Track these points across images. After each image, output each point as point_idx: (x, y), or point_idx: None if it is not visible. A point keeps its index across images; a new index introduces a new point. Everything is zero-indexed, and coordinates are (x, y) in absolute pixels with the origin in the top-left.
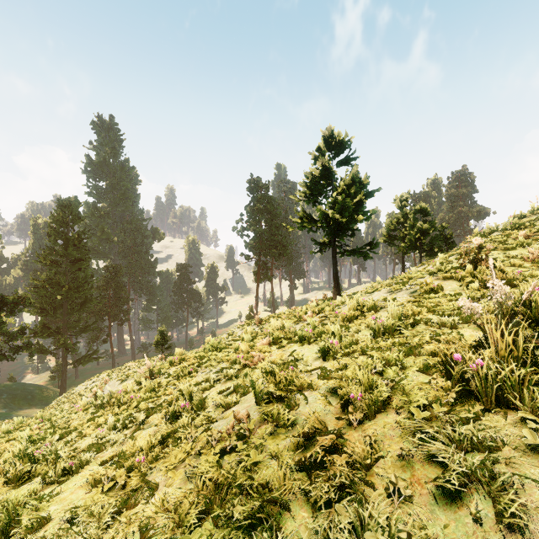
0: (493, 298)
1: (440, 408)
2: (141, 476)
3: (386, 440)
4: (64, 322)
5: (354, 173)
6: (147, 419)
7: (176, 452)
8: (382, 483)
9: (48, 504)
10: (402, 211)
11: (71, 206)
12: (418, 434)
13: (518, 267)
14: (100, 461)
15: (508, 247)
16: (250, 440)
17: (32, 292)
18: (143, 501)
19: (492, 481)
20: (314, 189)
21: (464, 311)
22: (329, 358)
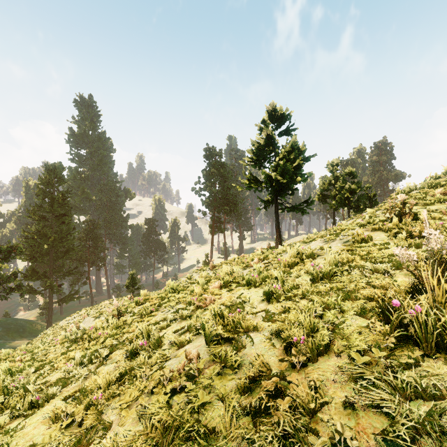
0: (427, 247)
1: (380, 352)
2: (96, 414)
3: (328, 385)
4: (50, 267)
5: (293, 141)
6: (110, 355)
7: (131, 390)
8: (327, 431)
9: (11, 438)
10: (333, 174)
11: (56, 170)
12: (361, 381)
13: (438, 220)
14: (63, 396)
15: (427, 202)
16: (199, 380)
17: (23, 242)
18: (96, 440)
19: (440, 433)
20: (259, 155)
21: (400, 258)
22: (273, 301)
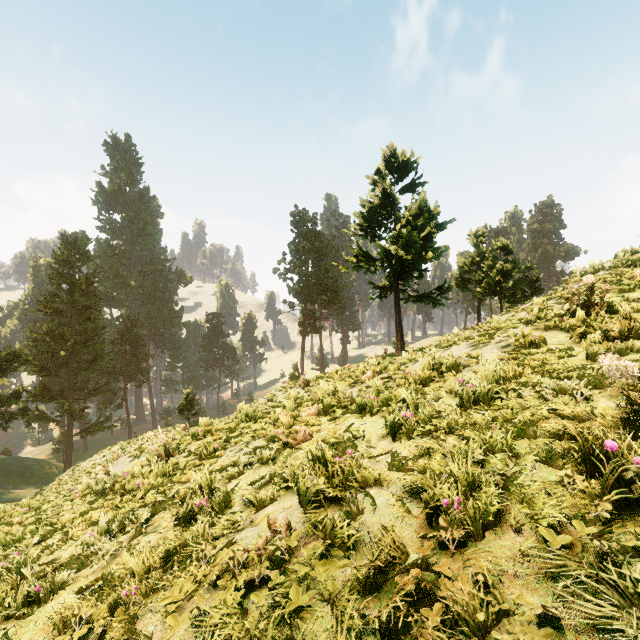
0: None
1: (587, 525)
2: (127, 620)
3: (506, 581)
4: (69, 383)
5: (421, 200)
6: (153, 519)
7: (182, 581)
8: None
9: None
10: (477, 249)
11: (77, 243)
12: (564, 578)
13: None
14: (77, 587)
15: (624, 288)
16: (291, 568)
17: (30, 347)
18: None
19: None
20: (372, 220)
21: (610, 373)
22: (401, 436)
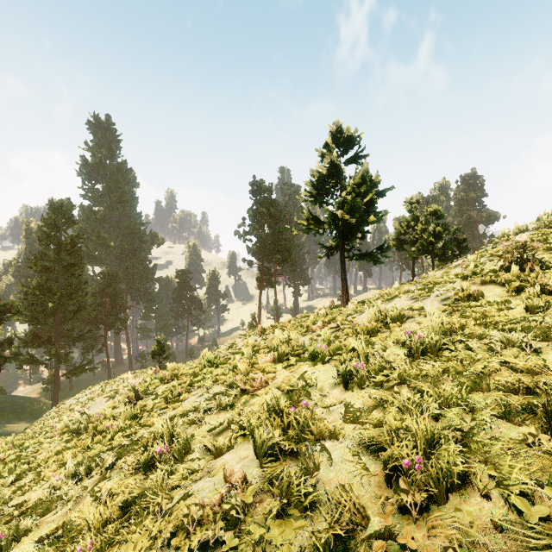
0: None
1: None
2: None
3: None
4: (56, 331)
5: (364, 170)
6: (117, 463)
7: (137, 537)
8: None
9: None
10: (412, 214)
11: (63, 209)
12: None
13: None
14: (37, 537)
15: (551, 246)
16: (246, 528)
17: (22, 299)
18: None
19: None
20: (321, 188)
21: None
22: (353, 385)
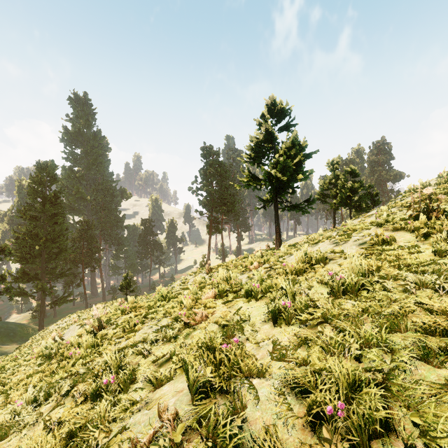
0: None
1: None
2: None
3: None
4: (42, 269)
5: (294, 136)
6: (72, 390)
7: None
8: None
9: None
10: (333, 173)
11: (48, 169)
12: None
13: None
14: None
15: None
16: None
17: (14, 243)
18: None
19: None
20: (258, 151)
21: None
22: (281, 322)
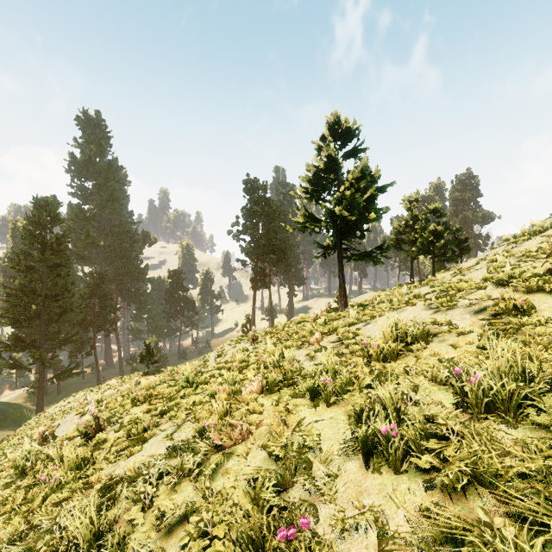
0: None
1: None
2: None
3: None
4: (41, 334)
5: (364, 164)
6: None
7: None
8: None
9: None
10: (411, 213)
11: (48, 207)
12: None
13: None
14: None
15: None
16: None
17: (4, 301)
18: None
19: None
20: (317, 183)
21: None
22: (379, 461)
